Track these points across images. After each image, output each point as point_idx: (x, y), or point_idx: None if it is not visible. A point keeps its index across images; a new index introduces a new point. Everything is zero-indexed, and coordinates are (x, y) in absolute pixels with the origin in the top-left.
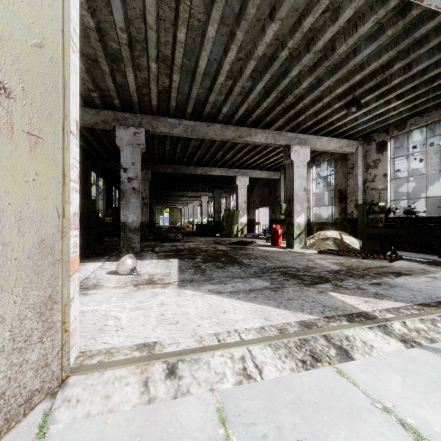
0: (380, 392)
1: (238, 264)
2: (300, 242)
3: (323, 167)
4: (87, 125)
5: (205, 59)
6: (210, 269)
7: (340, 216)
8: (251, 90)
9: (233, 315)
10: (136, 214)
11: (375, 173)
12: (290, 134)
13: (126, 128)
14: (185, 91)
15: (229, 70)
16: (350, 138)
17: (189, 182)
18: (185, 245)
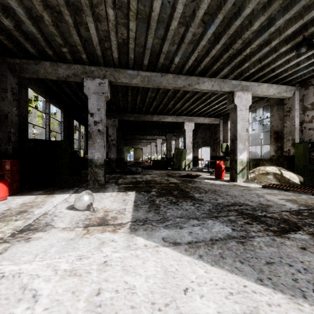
0: None
1: (190, 200)
2: (243, 176)
3: (252, 115)
4: (61, 78)
5: (159, 0)
6: (164, 205)
7: (275, 153)
8: (202, 36)
9: (200, 300)
10: (100, 152)
11: (313, 114)
12: (234, 81)
13: (92, 79)
14: (142, 42)
15: (181, 15)
16: (287, 85)
17: (147, 128)
18: (143, 177)
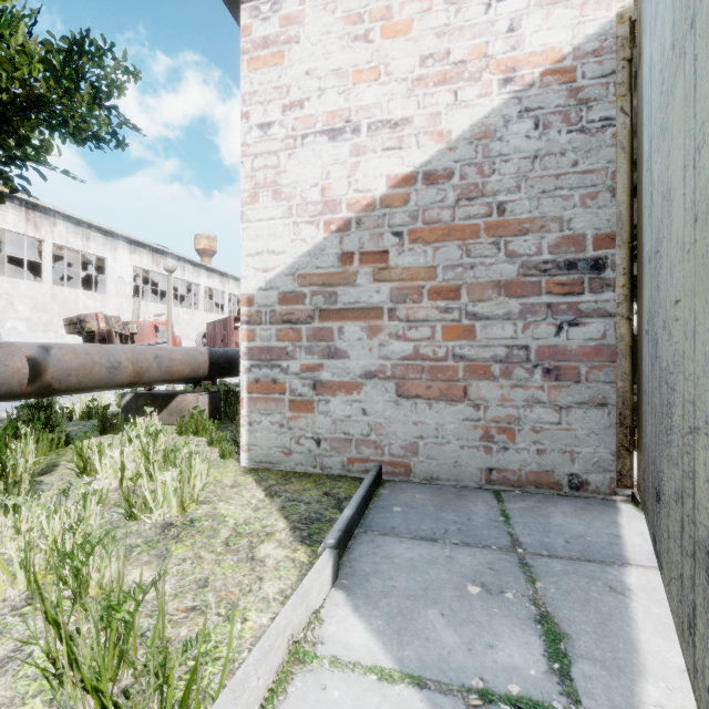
0: None
1: None
2: None
3: None
4: None
5: None
6: None
7: None
8: None
9: None
10: None
11: None
12: None
13: None
14: None
15: None
16: None
17: None
18: None
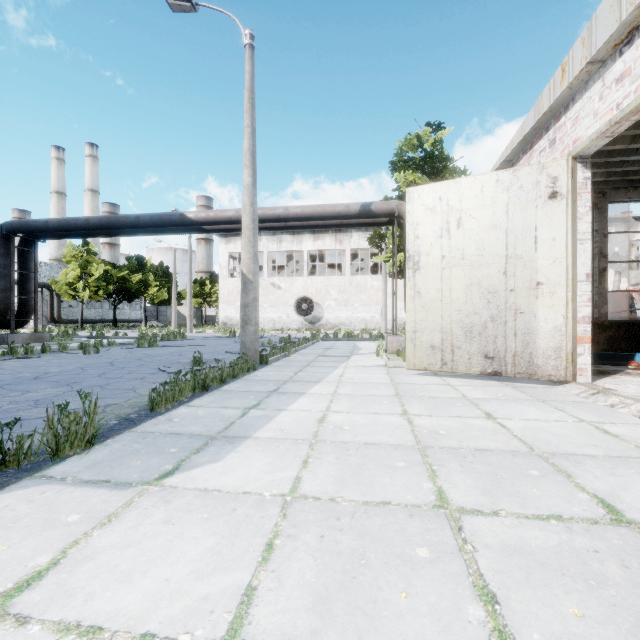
0: (632, 426)
1: None
2: None
3: None
4: None
5: None
6: None
7: None
8: None
9: None
10: None
11: None
12: None
13: None
14: None
15: None
16: None
17: None
18: None
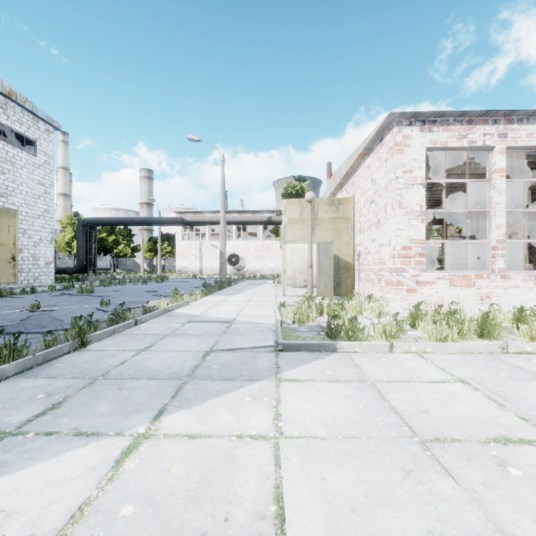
0: None
1: None
2: None
3: None
4: None
5: None
6: None
7: None
8: None
9: None
10: None
11: None
12: None
13: None
14: None
15: None
16: None
17: None
18: None
